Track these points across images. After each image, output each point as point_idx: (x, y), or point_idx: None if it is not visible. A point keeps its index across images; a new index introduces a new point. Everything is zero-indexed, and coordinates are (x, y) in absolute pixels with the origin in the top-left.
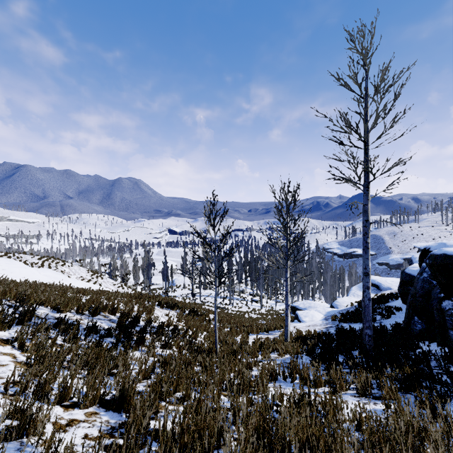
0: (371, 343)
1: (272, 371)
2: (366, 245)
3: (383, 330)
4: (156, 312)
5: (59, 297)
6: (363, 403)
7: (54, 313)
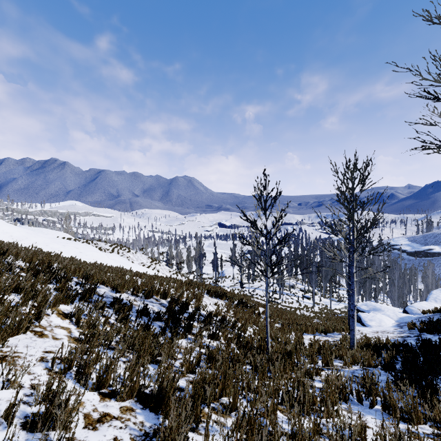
0: None
1: (342, 387)
2: None
3: None
4: (205, 300)
5: (117, 278)
6: None
7: (112, 293)
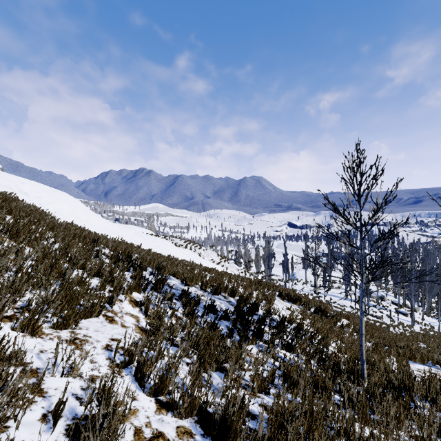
0: None
1: None
2: None
3: None
4: (276, 303)
5: (186, 271)
6: None
7: (182, 286)
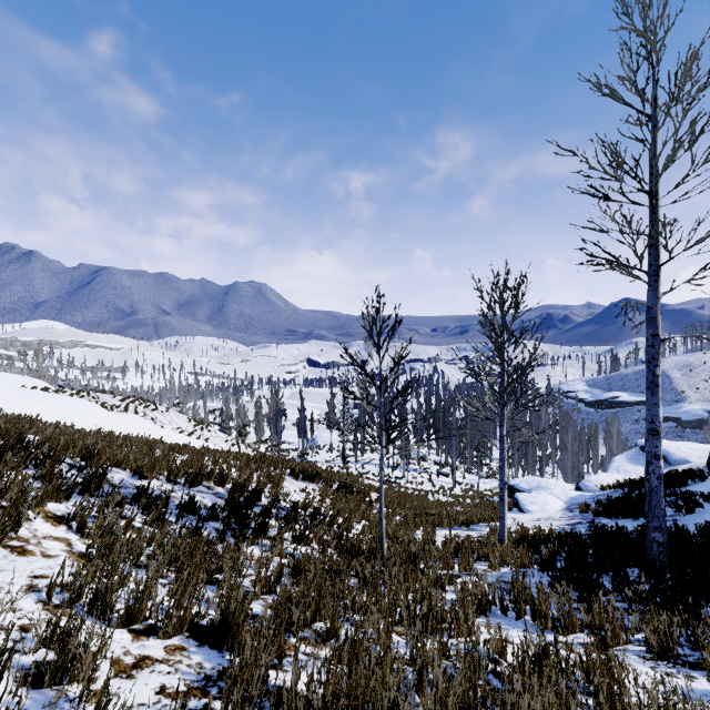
0: (663, 558)
1: (482, 596)
2: (653, 381)
3: (681, 534)
4: (287, 485)
5: (142, 456)
6: (664, 673)
7: (134, 480)
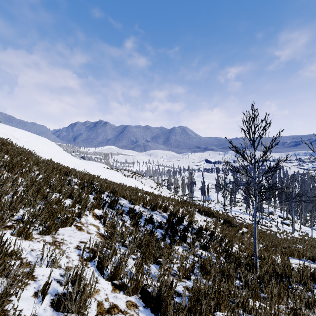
0: None
1: None
2: None
3: None
4: (196, 217)
5: (132, 194)
6: None
7: (129, 204)
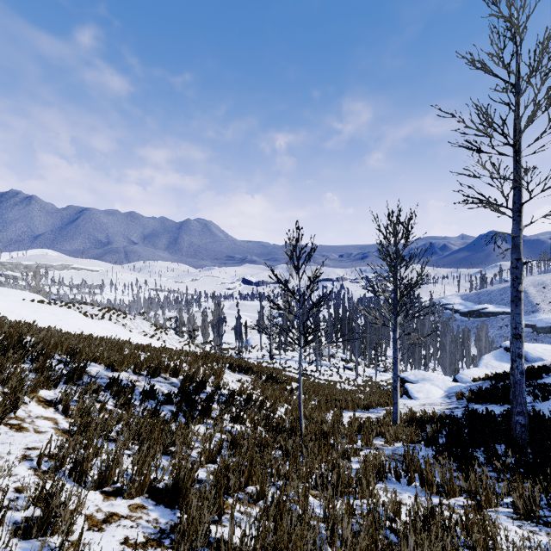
0: (525, 436)
1: (380, 466)
2: (516, 295)
3: (538, 417)
4: (226, 376)
5: (113, 353)
6: (528, 530)
7: (108, 372)
